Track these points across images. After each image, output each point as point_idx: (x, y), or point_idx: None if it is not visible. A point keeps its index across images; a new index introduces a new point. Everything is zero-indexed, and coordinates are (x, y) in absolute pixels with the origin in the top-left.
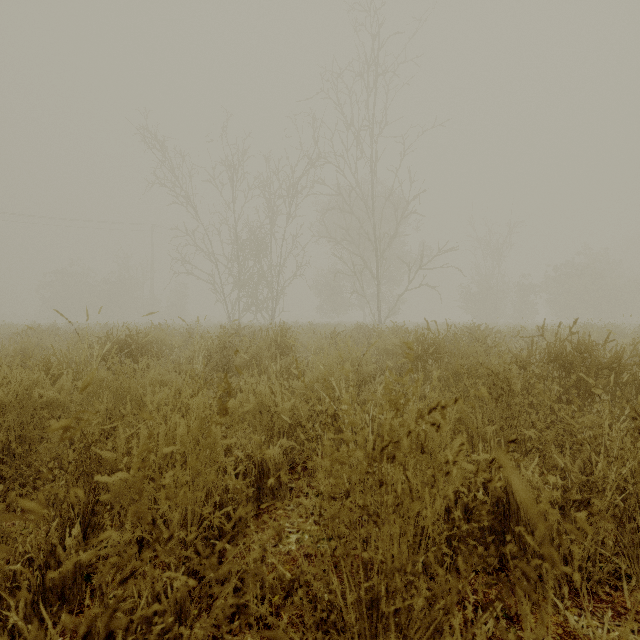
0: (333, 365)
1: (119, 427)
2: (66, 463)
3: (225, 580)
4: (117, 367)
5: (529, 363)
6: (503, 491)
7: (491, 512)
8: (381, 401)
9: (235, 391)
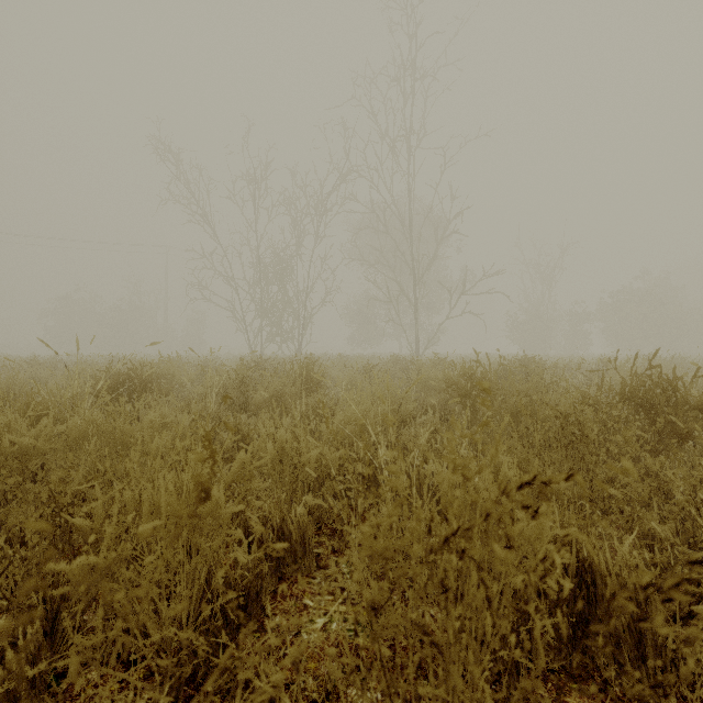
0: (368, 404)
1: (96, 488)
2: (30, 533)
3: (231, 687)
4: (108, 408)
5: (599, 402)
6: (587, 568)
7: (571, 595)
8: (425, 447)
9: (253, 434)
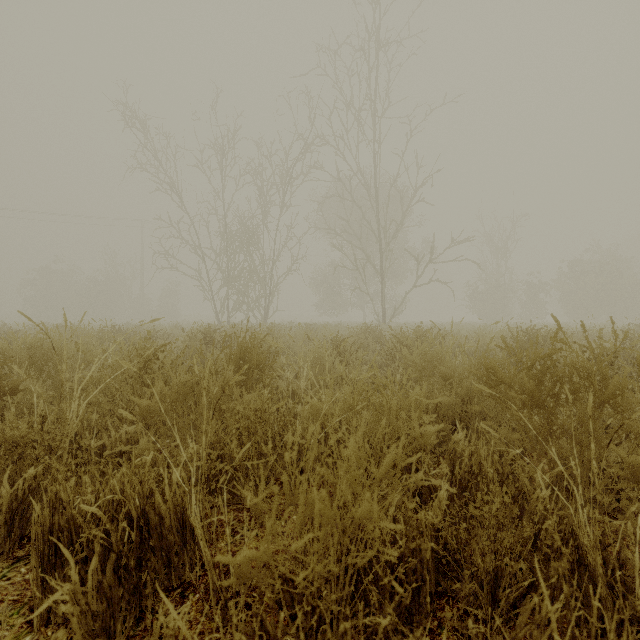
0: (355, 456)
1: None
2: None
3: None
4: None
5: None
6: None
7: None
8: None
9: None
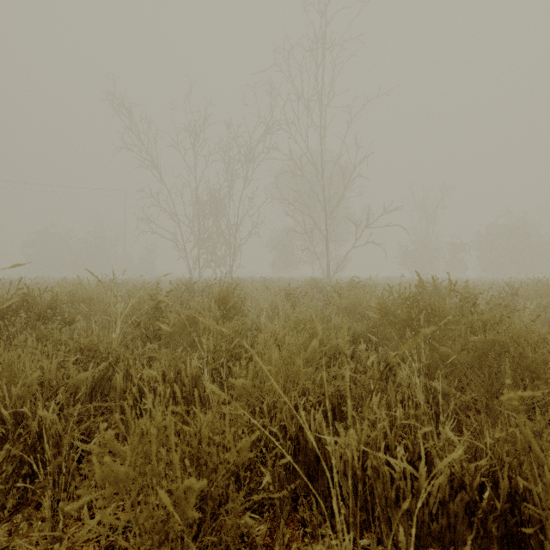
0: (293, 344)
1: None
2: None
3: None
4: None
5: None
6: None
7: None
8: (384, 422)
9: None
